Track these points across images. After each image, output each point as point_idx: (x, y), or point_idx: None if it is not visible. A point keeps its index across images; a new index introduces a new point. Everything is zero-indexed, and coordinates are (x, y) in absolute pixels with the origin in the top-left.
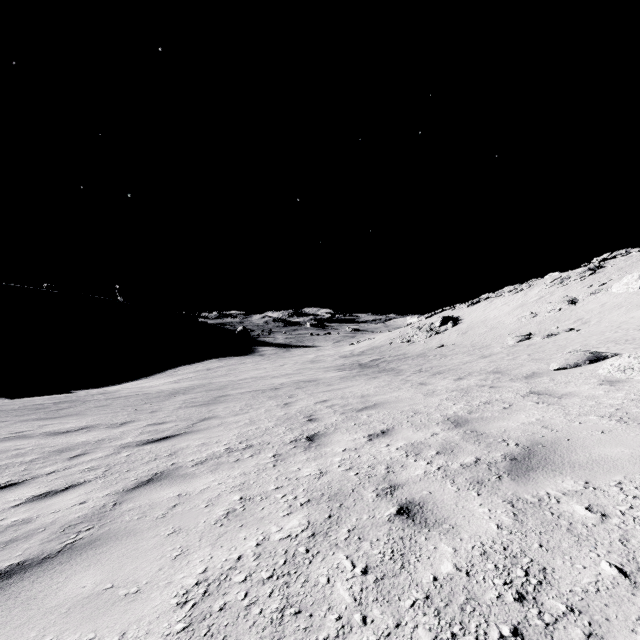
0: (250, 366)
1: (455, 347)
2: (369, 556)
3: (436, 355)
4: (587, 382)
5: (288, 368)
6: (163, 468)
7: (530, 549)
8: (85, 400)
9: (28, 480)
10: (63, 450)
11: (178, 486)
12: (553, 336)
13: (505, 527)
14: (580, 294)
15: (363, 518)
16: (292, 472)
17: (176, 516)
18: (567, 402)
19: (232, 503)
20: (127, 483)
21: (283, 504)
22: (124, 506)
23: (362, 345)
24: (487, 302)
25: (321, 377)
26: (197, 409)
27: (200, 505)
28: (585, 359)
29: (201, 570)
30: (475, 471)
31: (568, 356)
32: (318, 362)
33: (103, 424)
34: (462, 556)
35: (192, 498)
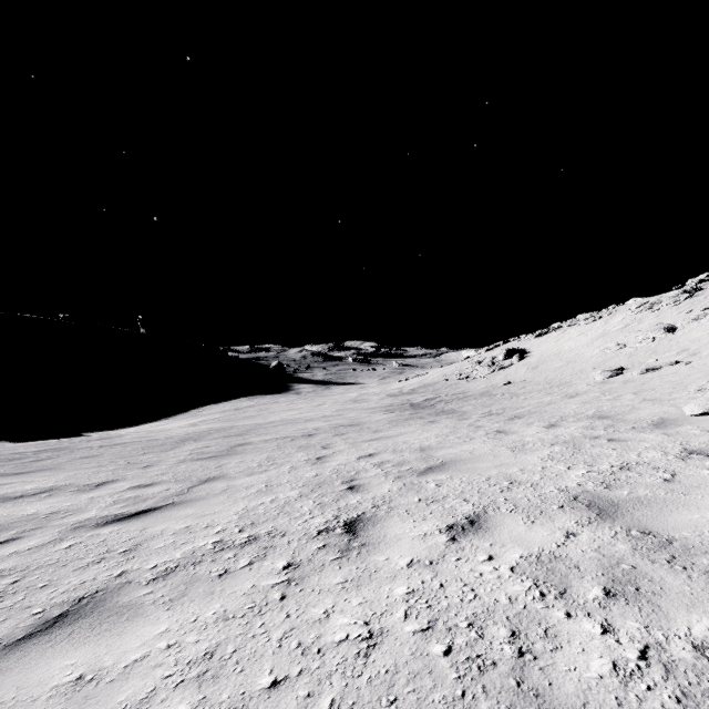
0: (283, 406)
1: (526, 384)
2: None
3: (504, 394)
4: None
5: (326, 409)
6: (100, 584)
7: None
8: (75, 448)
9: None
10: None
11: (95, 644)
12: (655, 370)
13: None
14: (678, 321)
15: None
16: (312, 624)
17: None
18: None
19: None
20: (19, 623)
21: None
22: None
23: (412, 382)
24: (559, 332)
25: (365, 420)
26: (204, 463)
27: None
28: None
29: None
30: None
31: None
32: (362, 402)
33: (74, 485)
34: None
35: (95, 698)
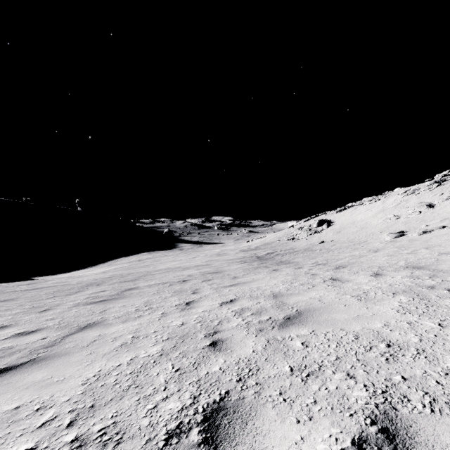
0: (170, 258)
1: (335, 243)
2: None
3: (321, 249)
4: None
5: (199, 260)
6: None
7: None
8: (3, 292)
9: None
10: None
11: None
12: (429, 232)
13: None
14: (434, 200)
15: None
16: None
17: None
18: None
19: None
20: None
21: None
22: None
23: (256, 242)
24: (352, 209)
25: (226, 269)
26: (92, 308)
27: None
28: None
29: None
30: None
31: None
32: (223, 255)
33: None
34: None
35: None
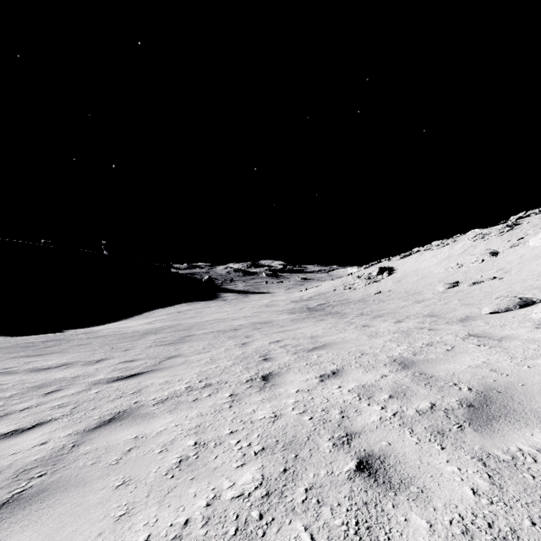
0: (214, 309)
1: (391, 293)
2: (331, 528)
3: (375, 300)
4: (522, 325)
5: (246, 311)
6: (126, 406)
7: (521, 528)
8: (70, 339)
9: (1, 416)
10: (41, 386)
11: (137, 427)
12: (478, 284)
13: (483, 493)
14: (500, 247)
15: (320, 474)
16: (247, 414)
17: (129, 463)
18: (508, 345)
19: (186, 449)
20: (90, 422)
21: (237, 452)
22: (81, 448)
23: (310, 292)
24: (418, 255)
25: (275, 319)
26: (165, 348)
27: (154, 450)
28: (515, 304)
29: (143, 538)
30: (433, 419)
31: (498, 301)
32: (272, 306)
33: (81, 361)
34: (440, 534)
35: (148, 441)
